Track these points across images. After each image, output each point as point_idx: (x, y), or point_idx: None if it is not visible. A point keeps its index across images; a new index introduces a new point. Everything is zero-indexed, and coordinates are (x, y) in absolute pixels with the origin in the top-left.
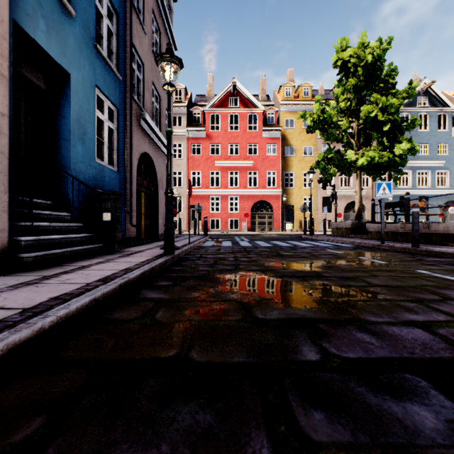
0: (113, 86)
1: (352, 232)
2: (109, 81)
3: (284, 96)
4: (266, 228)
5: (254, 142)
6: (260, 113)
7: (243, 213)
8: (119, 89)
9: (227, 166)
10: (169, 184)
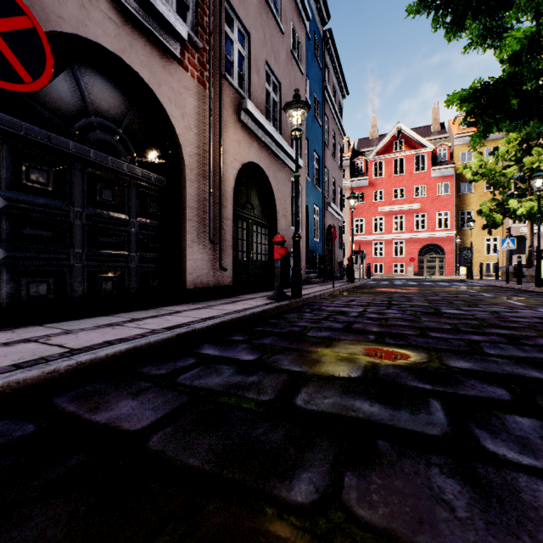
0: (318, 198)
1: (515, 276)
2: (317, 197)
3: (460, 127)
4: (436, 273)
5: (421, 184)
6: (429, 152)
7: (409, 258)
8: (320, 197)
9: (391, 211)
10: (352, 252)
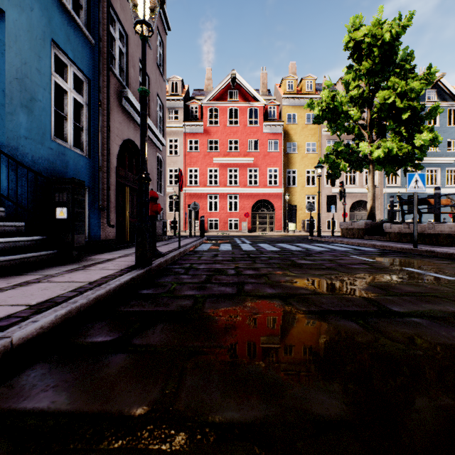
0: (82, 49)
1: (365, 233)
2: (75, 40)
3: (286, 89)
4: (267, 229)
5: (254, 138)
6: (261, 107)
7: (243, 213)
8: (91, 54)
9: (226, 163)
10: (143, 166)
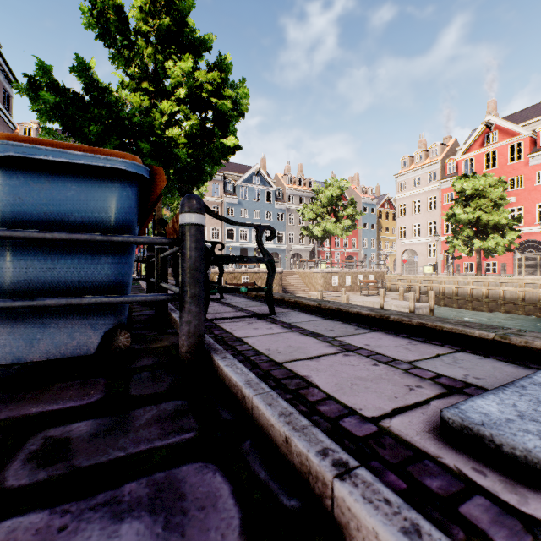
0: None
1: None
2: None
3: None
4: None
5: None
6: None
7: None
8: None
9: None
10: None
